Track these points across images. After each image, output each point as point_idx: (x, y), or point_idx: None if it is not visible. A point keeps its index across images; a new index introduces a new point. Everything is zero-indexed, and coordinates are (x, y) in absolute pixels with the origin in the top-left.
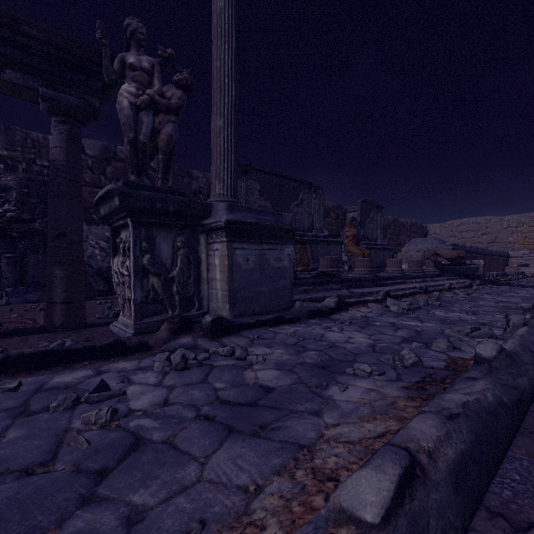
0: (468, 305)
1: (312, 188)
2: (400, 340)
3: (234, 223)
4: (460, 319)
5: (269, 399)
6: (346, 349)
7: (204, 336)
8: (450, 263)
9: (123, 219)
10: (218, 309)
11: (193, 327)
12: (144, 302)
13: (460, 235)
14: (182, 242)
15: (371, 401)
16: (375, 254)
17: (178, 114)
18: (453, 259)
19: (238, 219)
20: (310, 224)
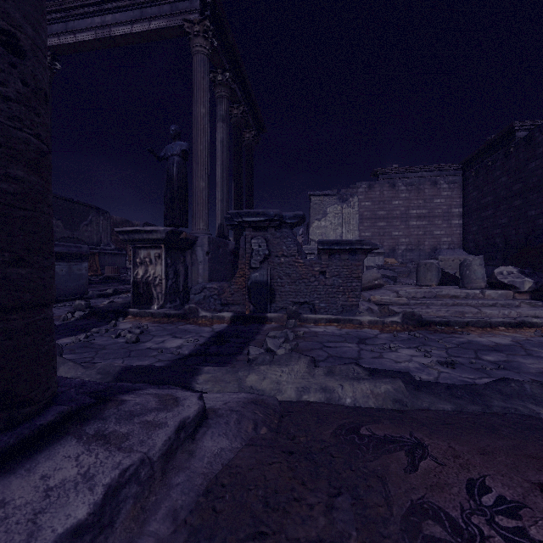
0: None
1: (101, 212)
2: None
3: (56, 253)
4: None
5: None
6: None
7: None
8: None
9: None
10: None
11: None
12: None
13: None
14: None
15: None
16: None
17: None
18: None
19: (58, 251)
20: (99, 239)
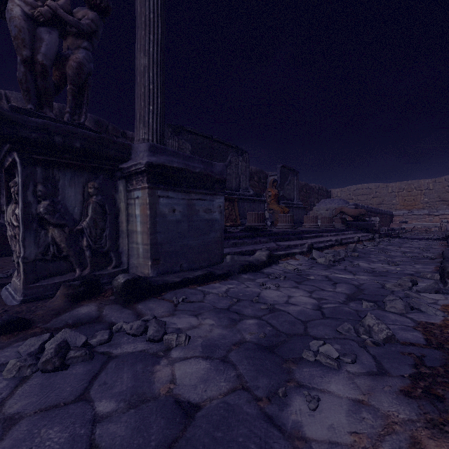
0: (382, 256)
1: (239, 151)
2: (343, 297)
3: (157, 166)
4: (387, 270)
5: (189, 446)
6: (290, 314)
7: (115, 302)
8: (354, 219)
9: (9, 153)
10: (139, 265)
11: (103, 290)
12: (41, 260)
13: (356, 198)
14: (94, 188)
15: (373, 441)
16: (292, 211)
17: (91, 41)
18: (356, 217)
19: (161, 162)
20: (238, 183)
